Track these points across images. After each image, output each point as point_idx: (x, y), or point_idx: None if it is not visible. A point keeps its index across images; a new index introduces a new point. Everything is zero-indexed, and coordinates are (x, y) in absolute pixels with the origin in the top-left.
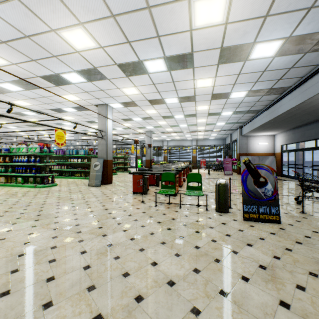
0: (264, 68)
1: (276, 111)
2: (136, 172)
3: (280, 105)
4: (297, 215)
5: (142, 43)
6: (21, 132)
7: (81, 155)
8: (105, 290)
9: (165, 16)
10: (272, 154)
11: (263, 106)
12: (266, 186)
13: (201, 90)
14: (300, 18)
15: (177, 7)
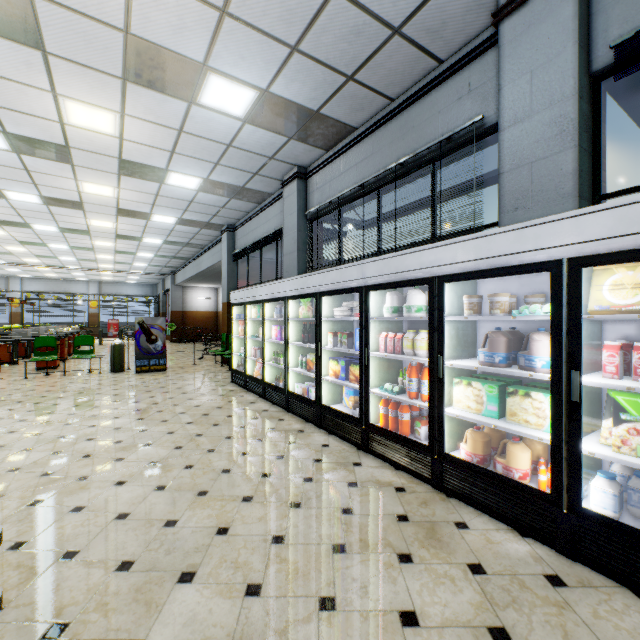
0: (171, 228)
1: (201, 266)
2: None
3: (203, 260)
4: (188, 366)
5: (9, 181)
6: None
7: None
8: (7, 406)
9: (48, 178)
10: (216, 313)
11: (191, 255)
12: (158, 343)
13: (98, 228)
14: (182, 212)
15: (63, 179)
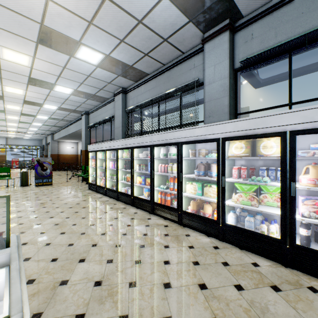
0: (54, 111)
1: (69, 131)
2: None
3: (70, 128)
4: (64, 182)
5: None
6: None
7: None
8: None
9: None
10: (77, 155)
11: (64, 125)
12: (47, 170)
13: (11, 109)
14: (61, 104)
15: None
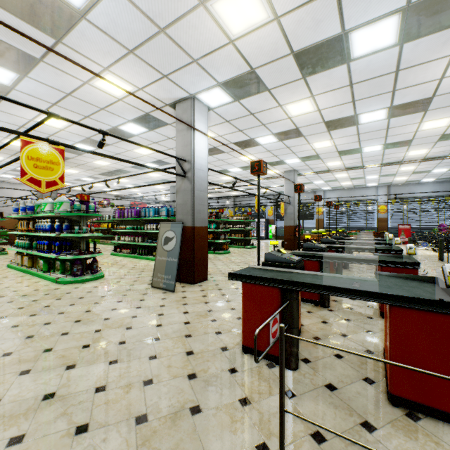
0: None
1: None
2: (257, 269)
3: None
4: None
5: None
6: (104, 188)
7: (162, 217)
8: None
9: None
10: None
11: None
12: None
13: None
14: None
15: None
